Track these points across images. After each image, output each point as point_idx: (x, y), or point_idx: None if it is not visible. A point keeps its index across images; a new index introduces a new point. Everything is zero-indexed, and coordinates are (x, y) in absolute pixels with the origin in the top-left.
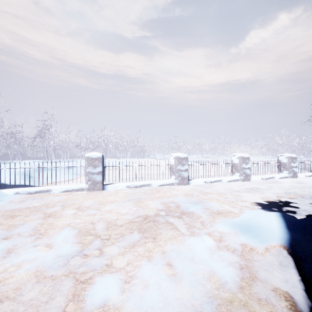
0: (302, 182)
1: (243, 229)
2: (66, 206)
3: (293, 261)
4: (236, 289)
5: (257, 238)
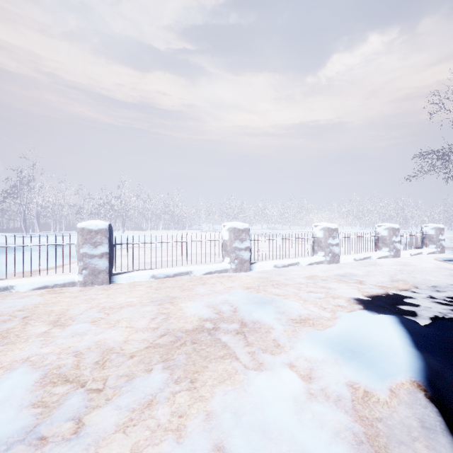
0: (409, 264)
1: (347, 351)
2: (32, 318)
3: (441, 416)
4: None
5: (373, 369)
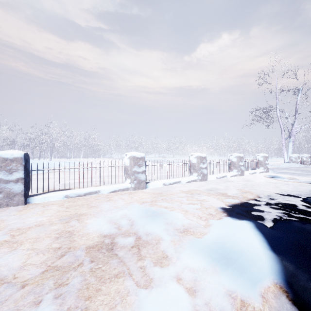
0: (250, 180)
1: (222, 258)
2: None
3: None
4: None
5: (245, 276)
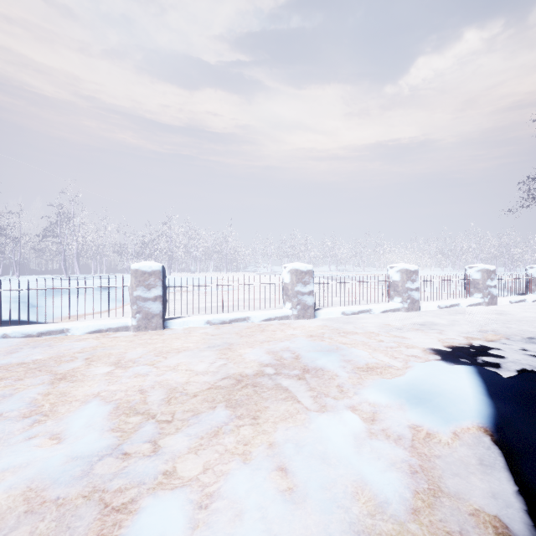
0: (506, 312)
1: (413, 398)
2: (94, 359)
3: (502, 456)
4: (405, 514)
5: (438, 414)
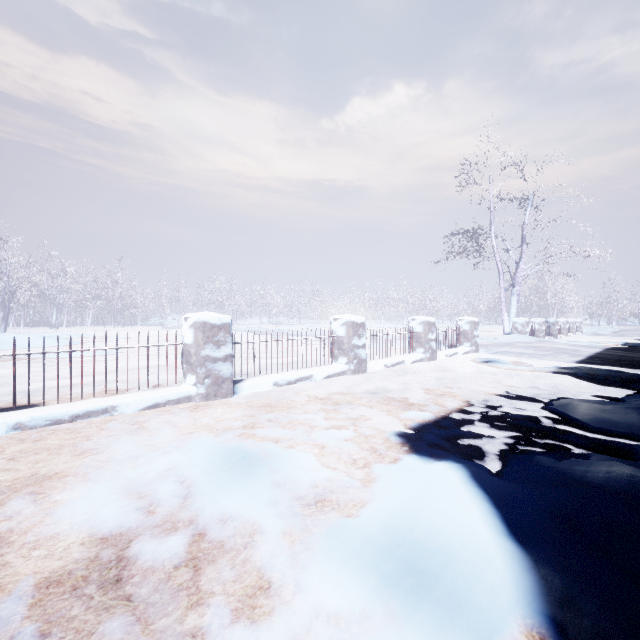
0: (447, 368)
1: (406, 574)
2: None
3: None
4: None
5: (462, 621)
